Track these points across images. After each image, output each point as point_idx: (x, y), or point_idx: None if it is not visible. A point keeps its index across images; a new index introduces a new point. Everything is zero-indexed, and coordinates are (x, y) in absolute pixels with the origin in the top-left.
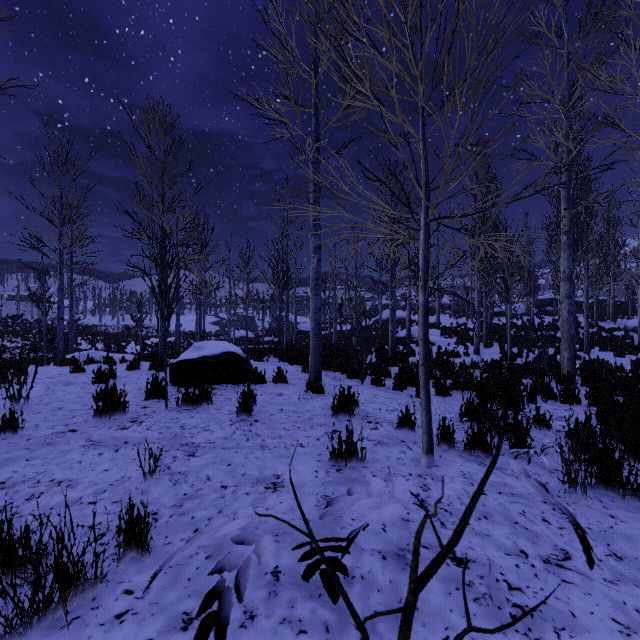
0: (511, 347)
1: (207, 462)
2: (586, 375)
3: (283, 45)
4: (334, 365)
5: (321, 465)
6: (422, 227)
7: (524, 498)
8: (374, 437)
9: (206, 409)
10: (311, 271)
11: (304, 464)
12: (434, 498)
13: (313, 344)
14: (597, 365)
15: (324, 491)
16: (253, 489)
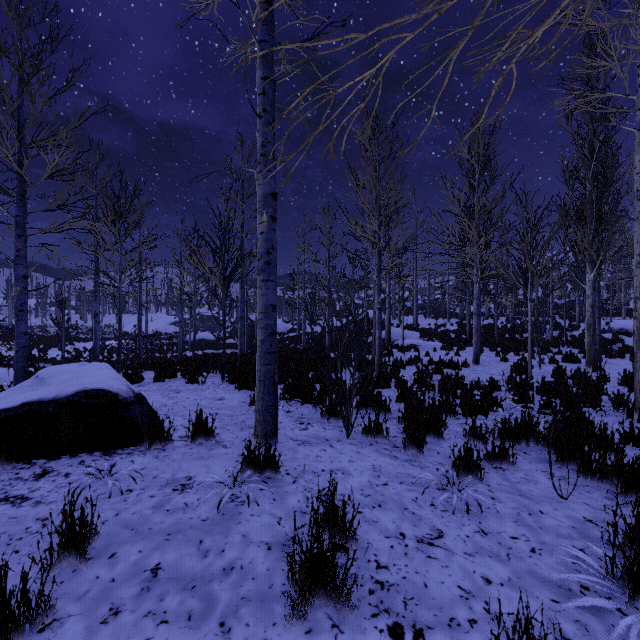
0: (507, 353)
1: None
2: None
3: None
4: (301, 393)
5: None
6: None
7: None
8: None
9: None
10: (258, 238)
11: None
12: None
13: (261, 370)
14: None
15: None
16: None
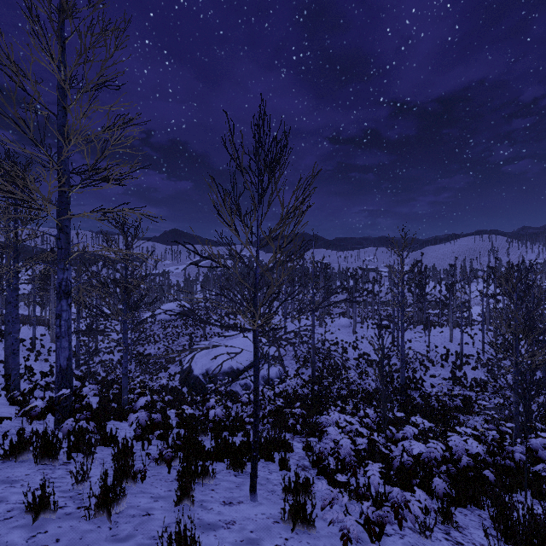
0: None
1: None
2: None
3: None
4: None
5: None
6: None
7: None
8: None
9: None
10: None
11: None
12: None
13: None
14: None
15: None
16: None
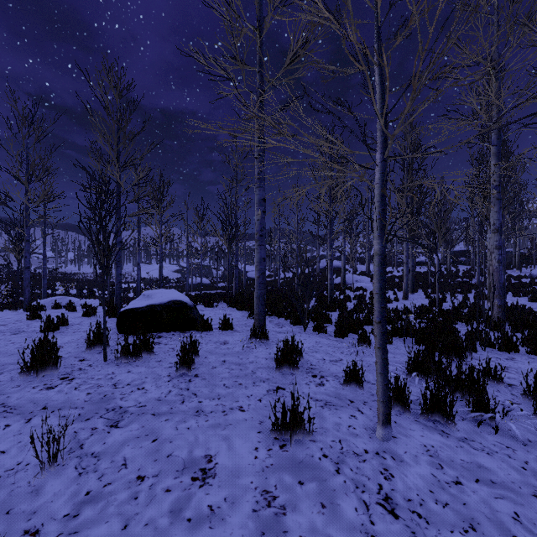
0: (434, 293)
1: (129, 436)
2: (516, 321)
3: (229, 4)
4: (278, 311)
5: (262, 439)
6: (378, 164)
7: (509, 489)
8: (320, 396)
9: (146, 361)
10: (256, 222)
11: (242, 437)
12: (400, 492)
13: (258, 293)
14: (520, 311)
15: (264, 483)
16: (176, 481)
